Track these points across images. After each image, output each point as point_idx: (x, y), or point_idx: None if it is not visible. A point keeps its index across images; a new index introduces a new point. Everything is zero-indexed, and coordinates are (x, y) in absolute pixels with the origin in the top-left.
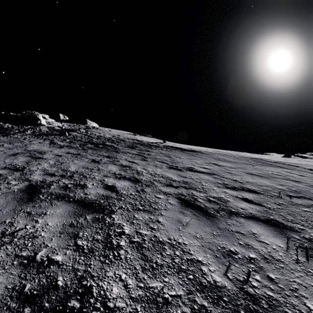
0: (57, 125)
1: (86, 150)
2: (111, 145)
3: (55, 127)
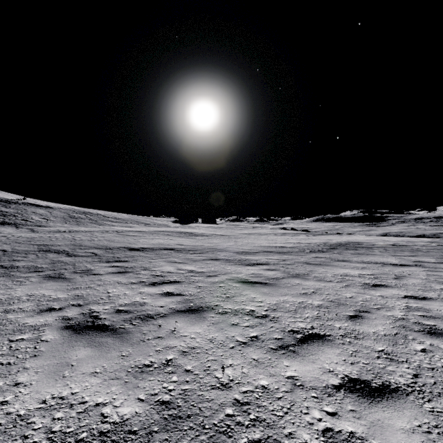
0: None
1: None
2: None
3: None
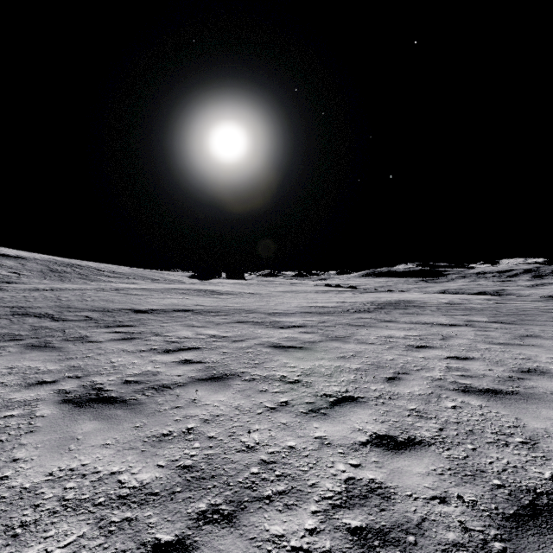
0: None
1: None
2: None
3: None
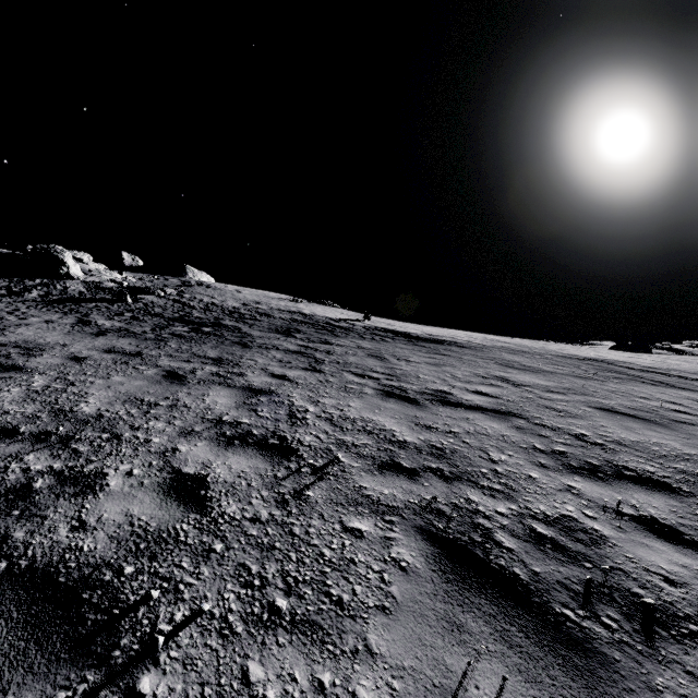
0: (111, 279)
1: (163, 341)
2: (234, 328)
3: (104, 282)
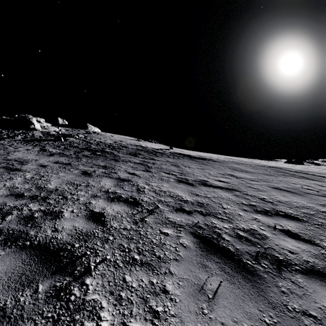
0: (54, 130)
1: (80, 158)
2: (110, 153)
3: (51, 132)
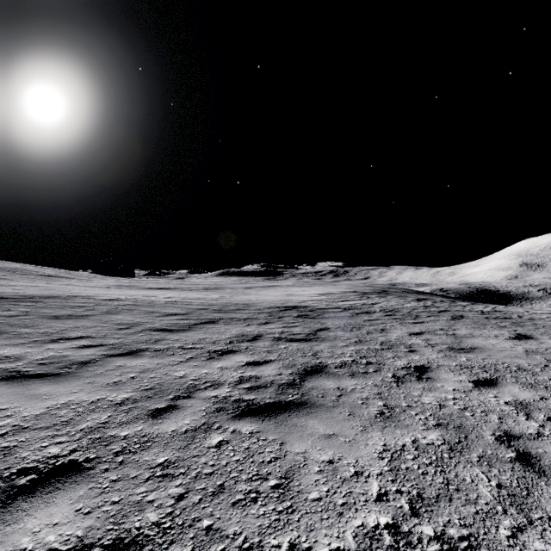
0: None
1: None
2: None
3: None
